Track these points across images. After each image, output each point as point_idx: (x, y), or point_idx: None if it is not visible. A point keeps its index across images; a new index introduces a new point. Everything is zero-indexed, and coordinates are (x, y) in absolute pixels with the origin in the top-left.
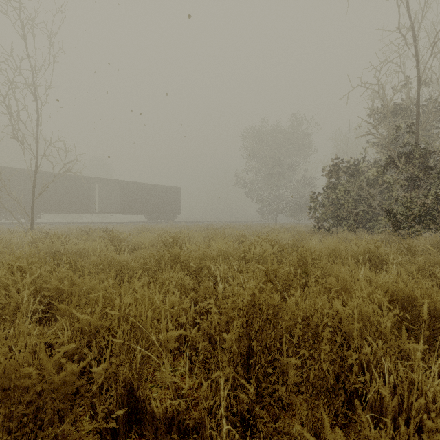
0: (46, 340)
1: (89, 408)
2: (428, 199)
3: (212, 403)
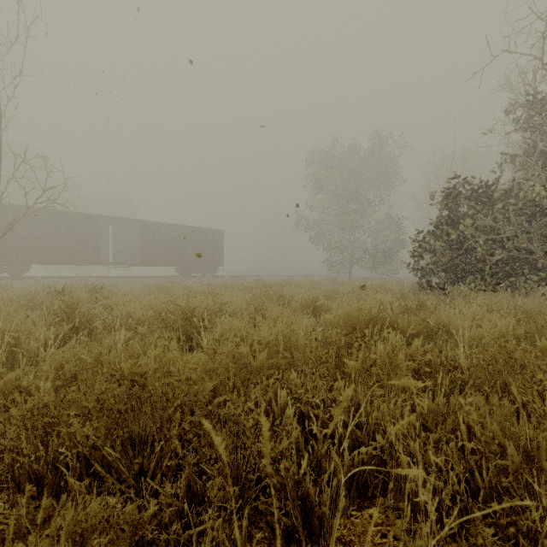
0: None
1: None
2: None
3: None
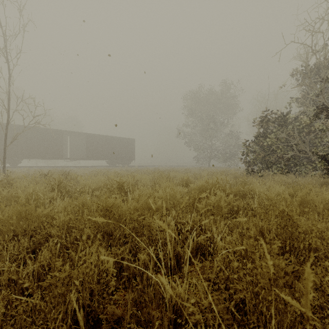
0: None
1: None
2: None
3: None
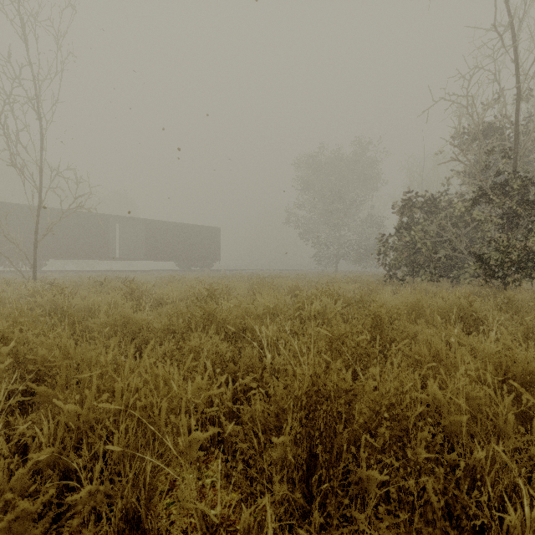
0: None
1: None
2: (530, 240)
3: None
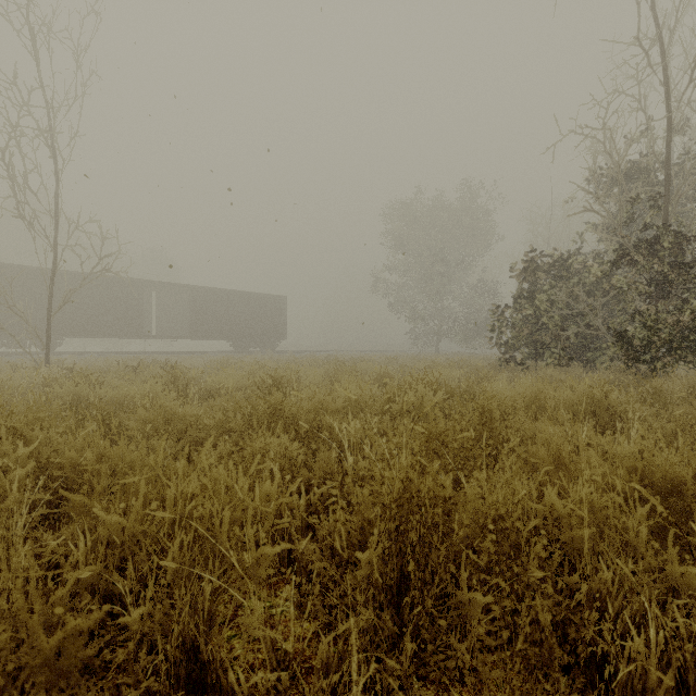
0: (27, 575)
1: (113, 691)
2: (685, 314)
3: (337, 679)
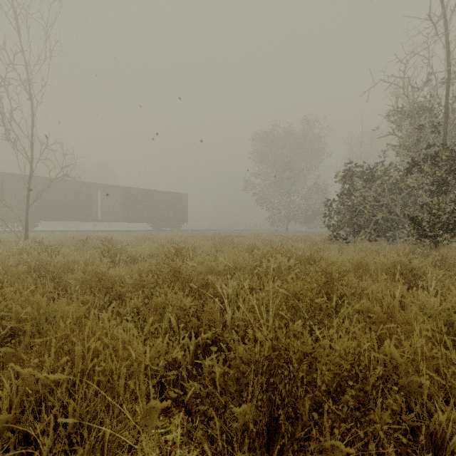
0: None
1: None
2: None
3: None
